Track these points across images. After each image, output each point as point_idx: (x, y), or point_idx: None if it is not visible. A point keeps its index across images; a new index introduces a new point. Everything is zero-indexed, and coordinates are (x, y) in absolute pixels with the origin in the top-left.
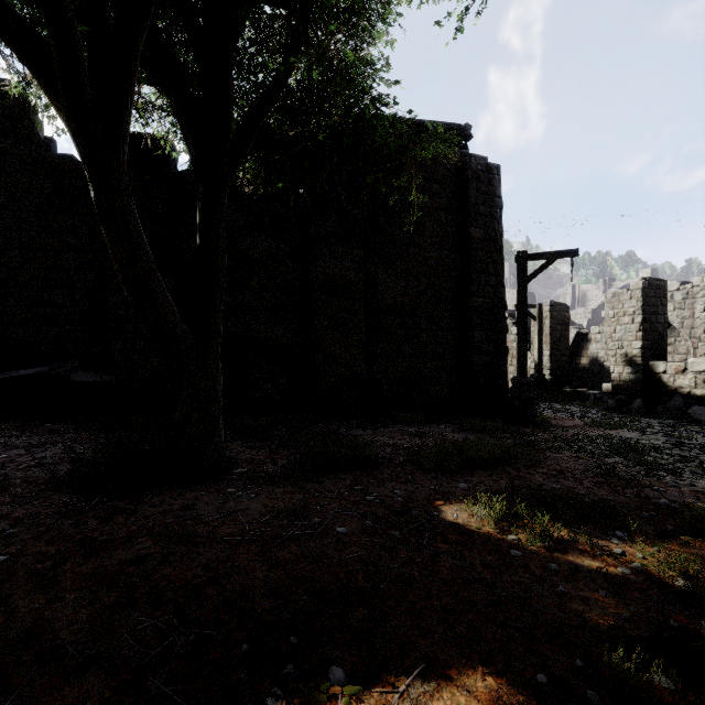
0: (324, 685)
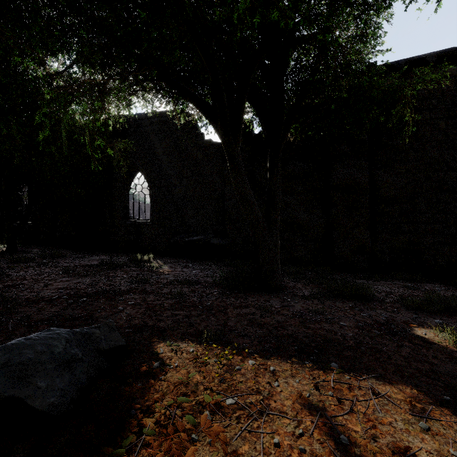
0: (328, 365)
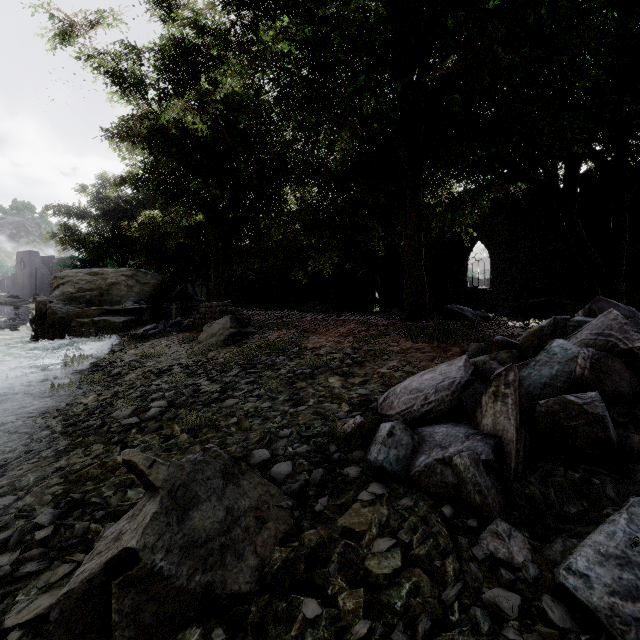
0: None
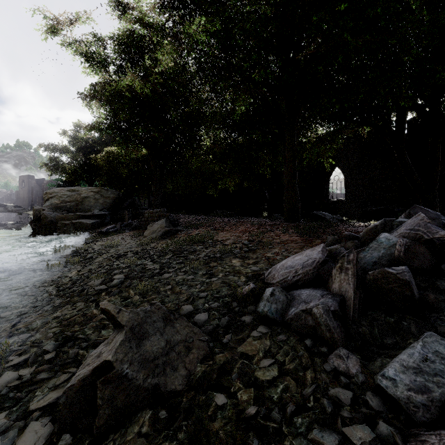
0: None
